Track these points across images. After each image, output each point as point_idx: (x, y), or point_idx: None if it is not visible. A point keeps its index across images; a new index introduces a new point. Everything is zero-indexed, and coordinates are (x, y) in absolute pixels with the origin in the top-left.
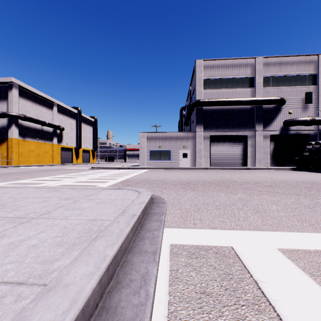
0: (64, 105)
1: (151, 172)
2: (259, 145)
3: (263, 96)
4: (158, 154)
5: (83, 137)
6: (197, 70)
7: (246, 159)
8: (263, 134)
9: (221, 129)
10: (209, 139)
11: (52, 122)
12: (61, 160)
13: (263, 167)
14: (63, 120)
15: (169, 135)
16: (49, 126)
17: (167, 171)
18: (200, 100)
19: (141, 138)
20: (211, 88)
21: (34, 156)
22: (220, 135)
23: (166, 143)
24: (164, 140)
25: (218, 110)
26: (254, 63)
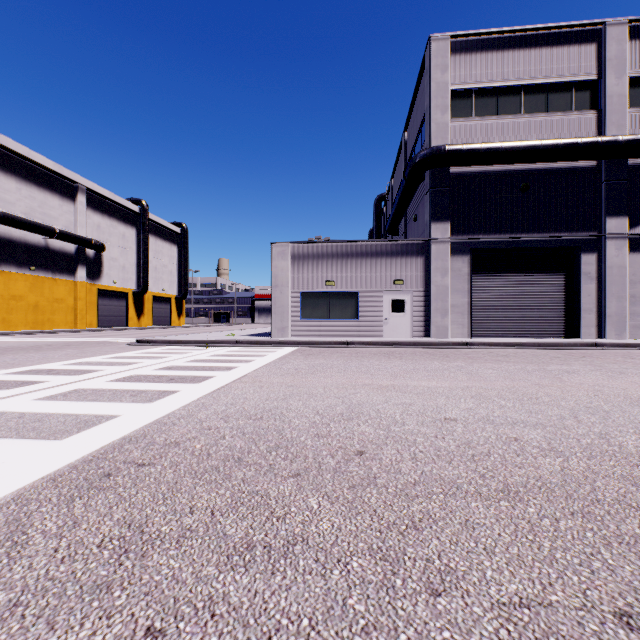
0: (105, 192)
1: (299, 360)
2: (617, 275)
3: (628, 133)
4: (324, 304)
5: (153, 268)
6: (434, 65)
7: (576, 317)
8: (628, 245)
9: (503, 232)
10: (468, 259)
11: (74, 229)
12: (100, 320)
13: (632, 340)
14: (105, 226)
15: (354, 250)
16: (63, 239)
17: (352, 354)
18: (444, 147)
19: (277, 259)
20: (473, 116)
21: (24, 311)
22: (501, 249)
23: (345, 273)
24: (341, 263)
25: (494, 178)
26: (601, 39)
